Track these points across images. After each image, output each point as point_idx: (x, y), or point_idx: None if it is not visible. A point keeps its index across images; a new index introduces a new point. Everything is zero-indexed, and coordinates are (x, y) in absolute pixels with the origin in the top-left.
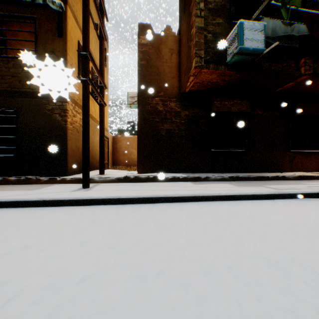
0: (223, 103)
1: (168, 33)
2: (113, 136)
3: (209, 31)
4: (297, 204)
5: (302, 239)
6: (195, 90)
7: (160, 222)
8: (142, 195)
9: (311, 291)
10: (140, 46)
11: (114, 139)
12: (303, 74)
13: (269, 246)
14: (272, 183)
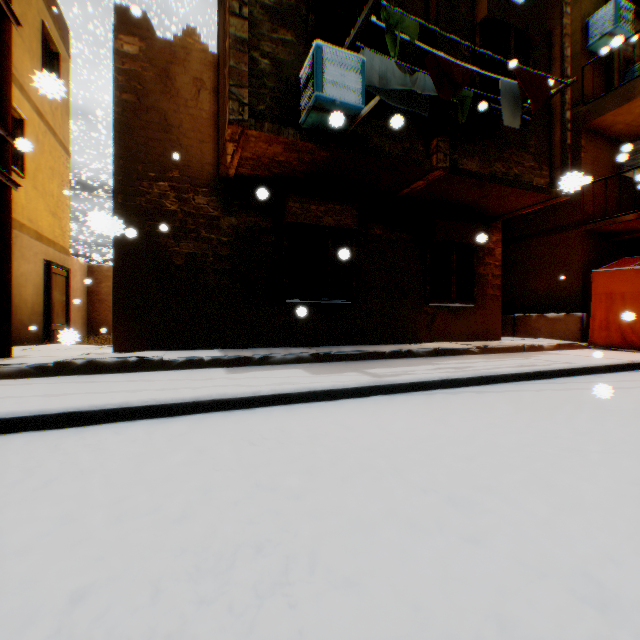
0: (307, 208)
1: (190, 42)
2: (91, 265)
3: (263, 53)
4: (399, 403)
5: (337, 482)
6: (251, 176)
7: (41, 477)
8: (56, 408)
9: (224, 631)
10: (119, 57)
11: (93, 272)
12: (436, 167)
13: (248, 514)
14: (385, 364)
